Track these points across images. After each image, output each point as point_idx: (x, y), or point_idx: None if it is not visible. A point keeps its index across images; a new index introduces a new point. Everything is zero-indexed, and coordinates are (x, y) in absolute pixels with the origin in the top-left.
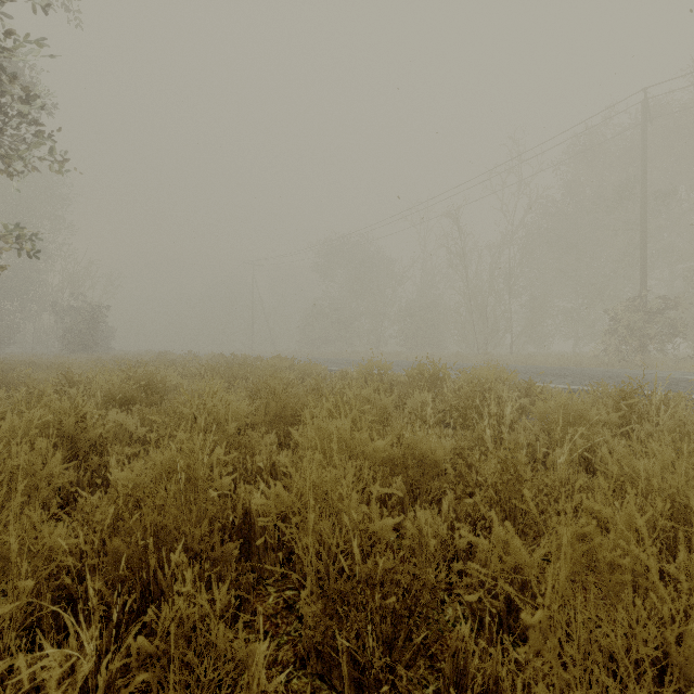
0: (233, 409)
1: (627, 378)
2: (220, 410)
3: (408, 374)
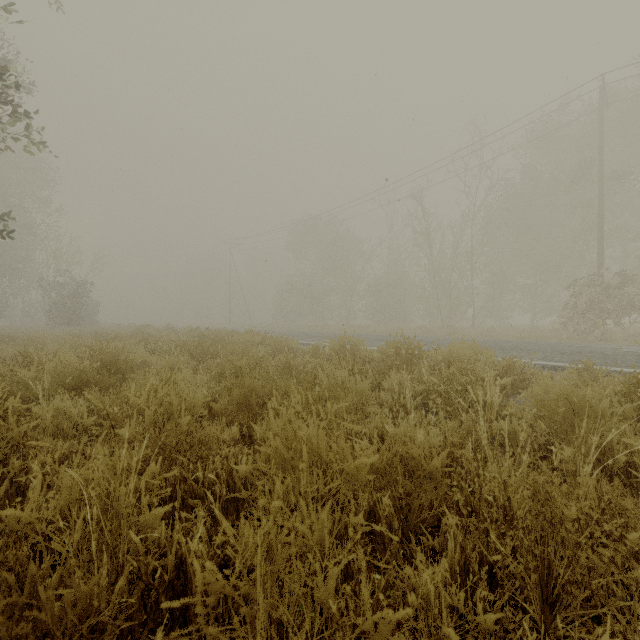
0: (189, 397)
1: (597, 354)
2: (173, 400)
3: (382, 351)
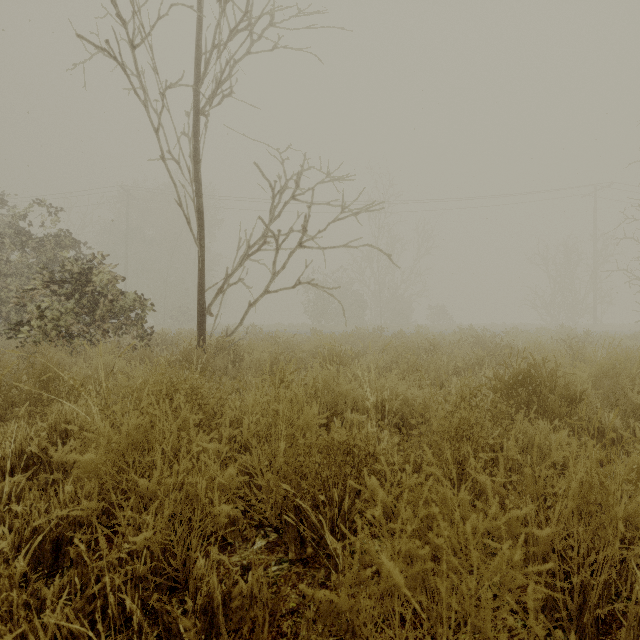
0: None
1: None
2: None
3: None
